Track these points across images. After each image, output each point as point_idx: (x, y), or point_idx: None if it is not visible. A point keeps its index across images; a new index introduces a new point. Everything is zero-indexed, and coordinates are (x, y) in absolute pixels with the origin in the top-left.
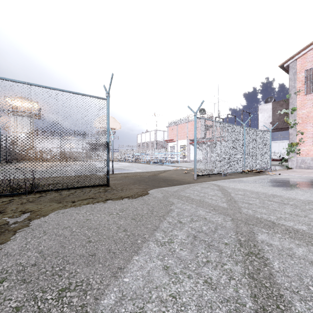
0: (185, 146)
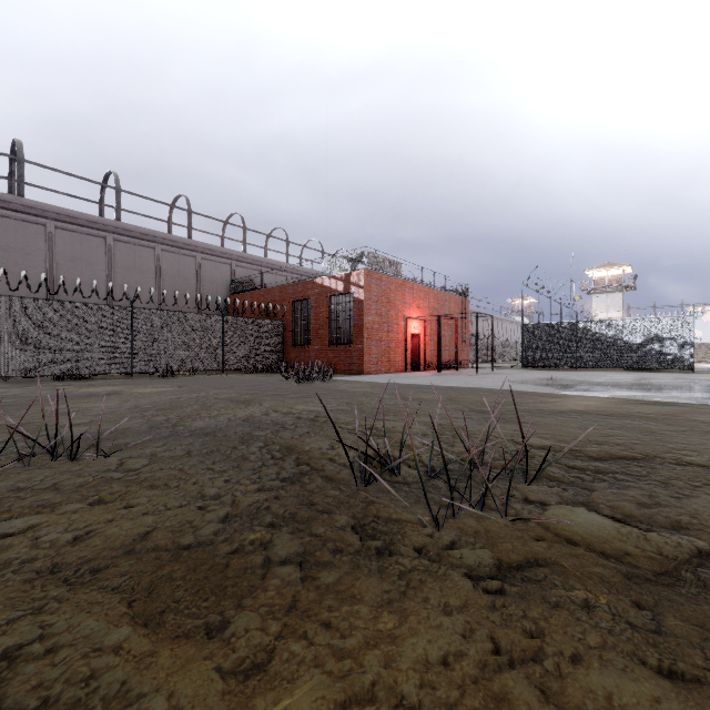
0: None
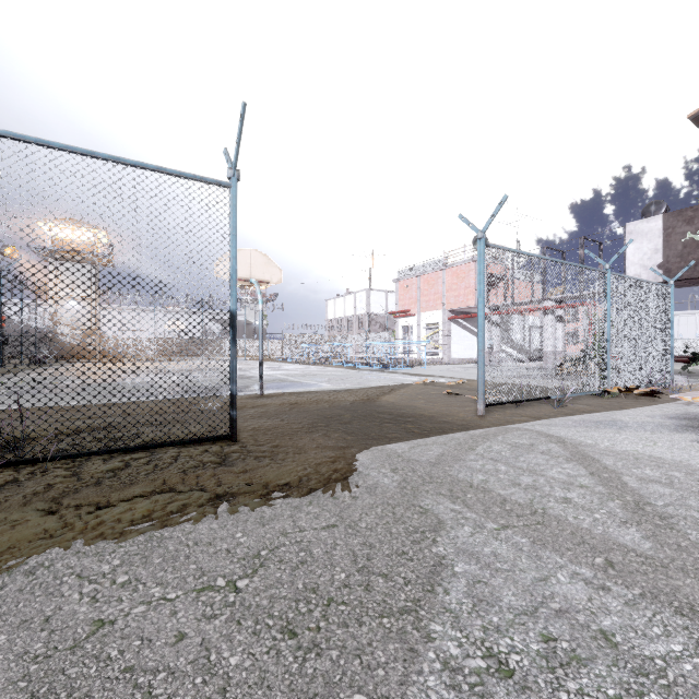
0: (438, 326)
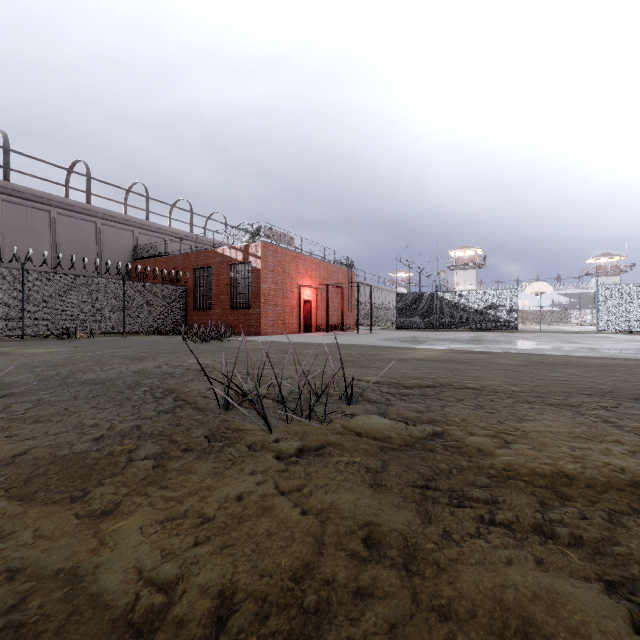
0: None
